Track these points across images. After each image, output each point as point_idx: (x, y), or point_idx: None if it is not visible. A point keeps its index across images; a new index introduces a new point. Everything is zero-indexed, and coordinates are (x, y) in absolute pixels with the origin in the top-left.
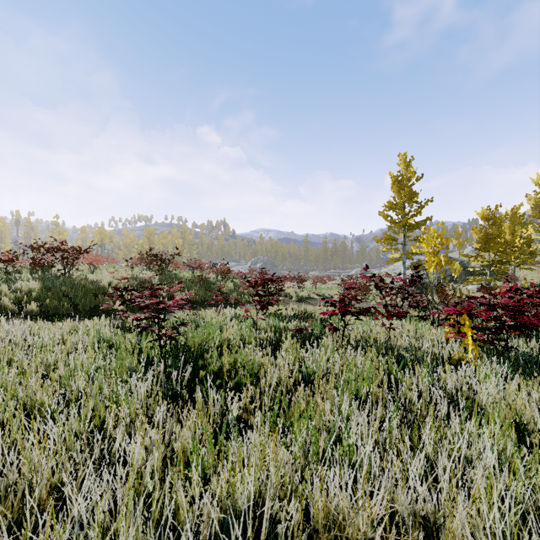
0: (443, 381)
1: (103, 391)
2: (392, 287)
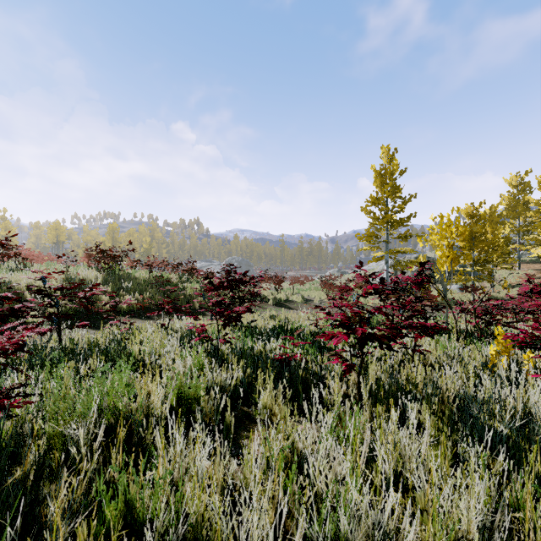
0: None
1: None
2: (397, 289)
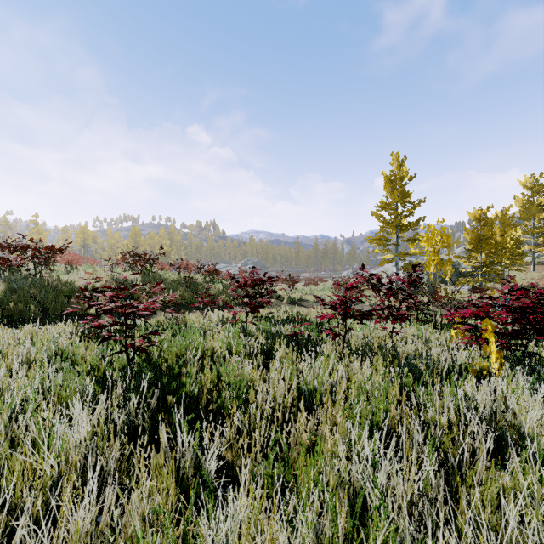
0: (473, 400)
1: (29, 431)
2: (391, 288)
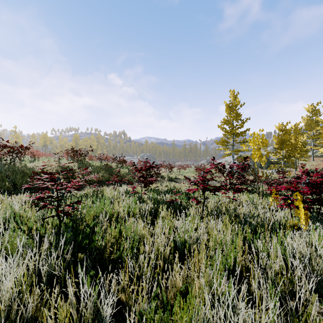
0: (293, 249)
1: None
2: (231, 171)
